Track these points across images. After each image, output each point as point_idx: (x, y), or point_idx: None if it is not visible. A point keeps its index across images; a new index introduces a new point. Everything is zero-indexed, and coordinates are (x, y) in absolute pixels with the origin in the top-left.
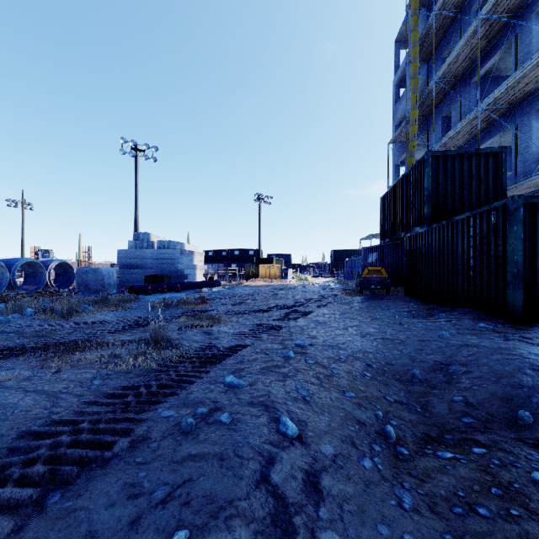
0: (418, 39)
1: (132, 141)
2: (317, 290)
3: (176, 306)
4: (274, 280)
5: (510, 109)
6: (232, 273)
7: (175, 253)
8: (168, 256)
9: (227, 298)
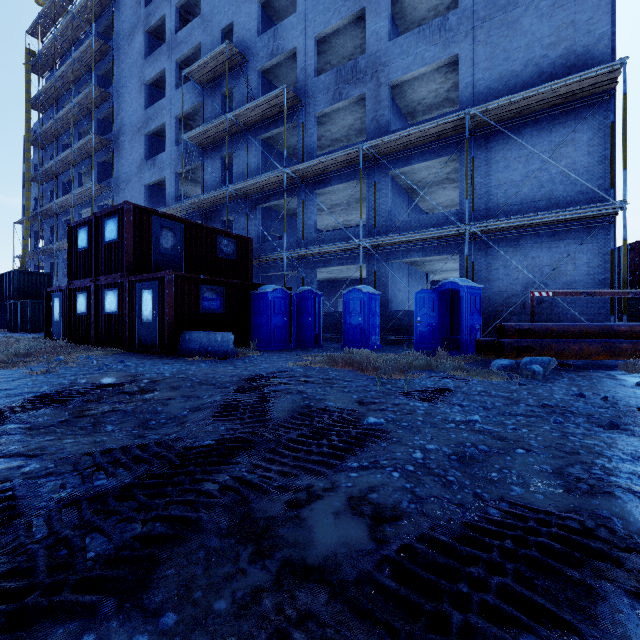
0: (30, 177)
1: None
2: None
3: None
4: None
5: None
6: None
7: None
8: None
9: None
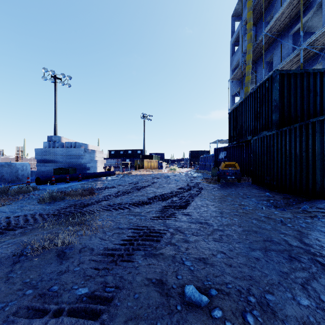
0: (251, 6)
1: (52, 71)
2: (185, 178)
3: (63, 199)
4: (154, 170)
5: (322, 49)
6: (126, 165)
7: (80, 151)
8: (74, 153)
9: (115, 187)
